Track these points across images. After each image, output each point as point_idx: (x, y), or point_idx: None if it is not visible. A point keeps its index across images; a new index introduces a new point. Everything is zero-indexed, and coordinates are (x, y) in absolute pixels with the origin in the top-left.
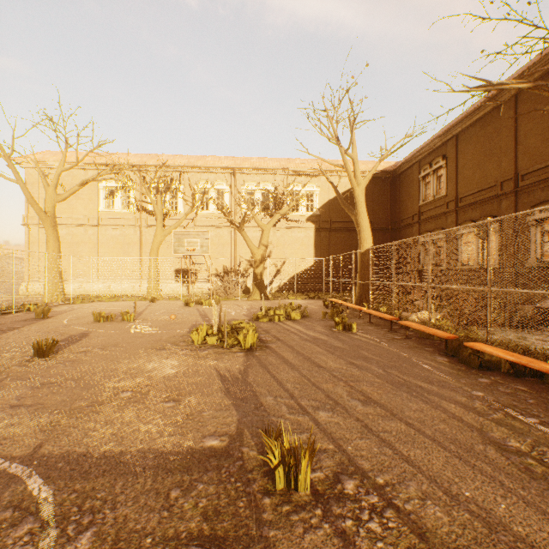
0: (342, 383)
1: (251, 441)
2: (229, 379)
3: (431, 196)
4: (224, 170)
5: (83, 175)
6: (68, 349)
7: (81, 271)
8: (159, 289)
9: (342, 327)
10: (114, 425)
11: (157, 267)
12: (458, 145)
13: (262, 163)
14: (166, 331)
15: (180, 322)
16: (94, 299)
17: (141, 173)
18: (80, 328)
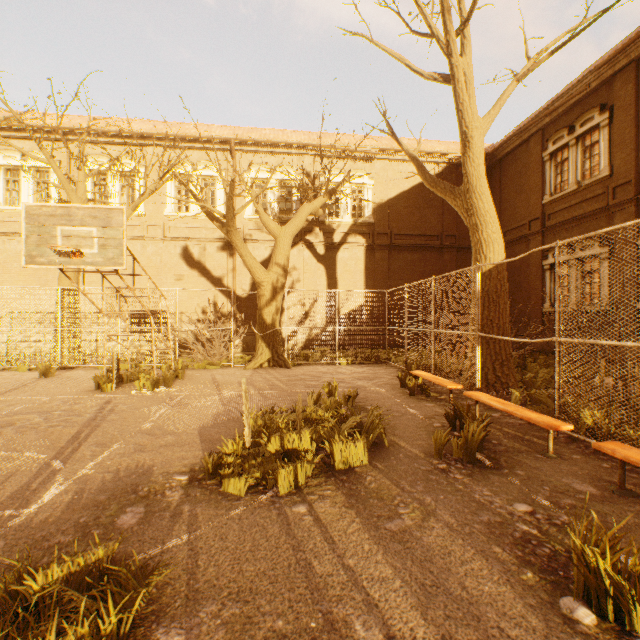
0: None
1: None
2: None
3: (571, 184)
4: (215, 143)
5: None
6: None
7: None
8: (78, 347)
9: (638, 612)
10: None
11: (74, 305)
12: None
13: (280, 135)
14: None
15: None
16: None
17: (70, 145)
18: None
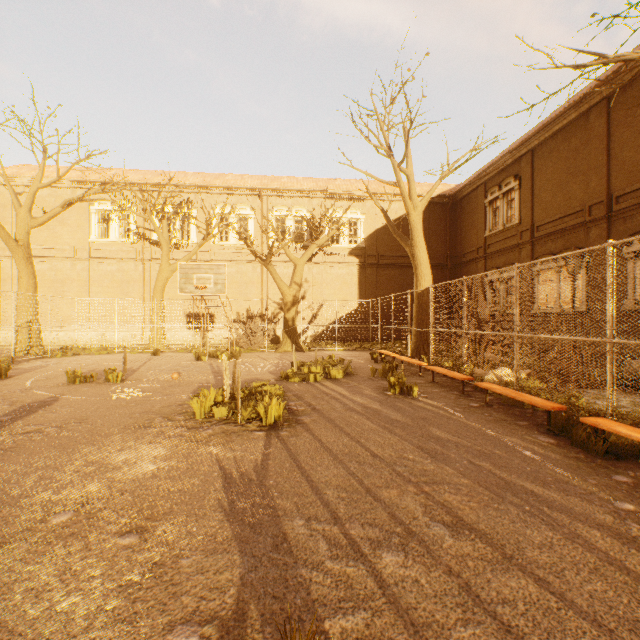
0: (412, 487)
1: (260, 638)
2: (237, 482)
3: (500, 225)
4: (248, 191)
5: (70, 195)
6: (8, 428)
7: (67, 316)
8: (164, 338)
9: (399, 389)
10: (10, 596)
11: (162, 310)
12: (534, 162)
13: (295, 183)
14: (162, 397)
15: (184, 383)
16: (81, 352)
17: (144, 194)
18: (43, 393)
